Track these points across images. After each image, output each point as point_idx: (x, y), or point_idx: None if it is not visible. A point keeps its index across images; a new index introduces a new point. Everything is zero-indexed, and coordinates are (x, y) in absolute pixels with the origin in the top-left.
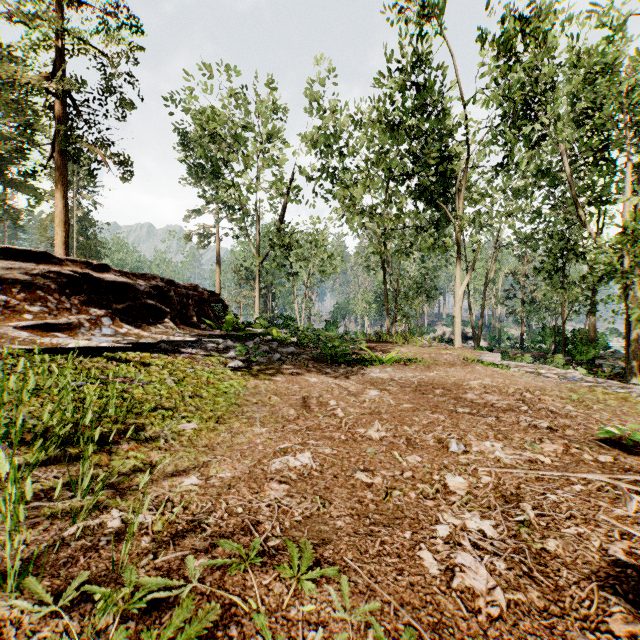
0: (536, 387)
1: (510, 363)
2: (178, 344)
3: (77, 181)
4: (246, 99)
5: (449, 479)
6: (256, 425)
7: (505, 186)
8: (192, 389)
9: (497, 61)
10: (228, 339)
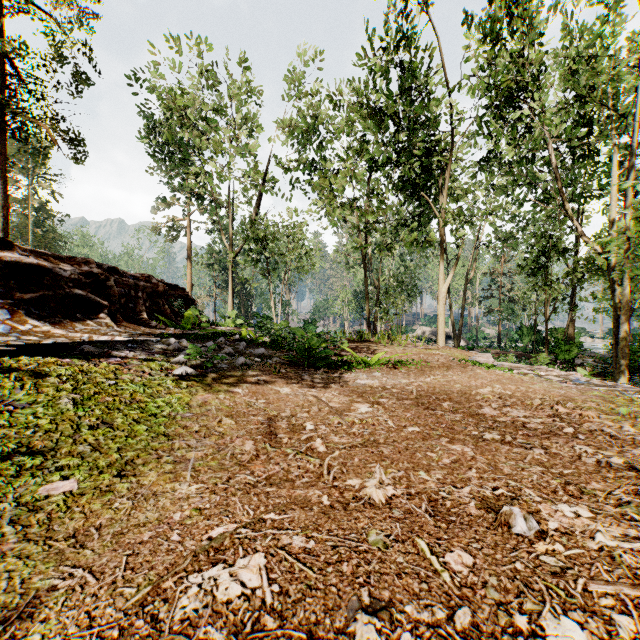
0: (561, 396)
1: (503, 364)
2: (113, 345)
3: (33, 168)
4: (216, 77)
5: (552, 631)
6: (184, 477)
7: (487, 182)
8: (100, 413)
9: (486, 42)
10: (183, 339)
